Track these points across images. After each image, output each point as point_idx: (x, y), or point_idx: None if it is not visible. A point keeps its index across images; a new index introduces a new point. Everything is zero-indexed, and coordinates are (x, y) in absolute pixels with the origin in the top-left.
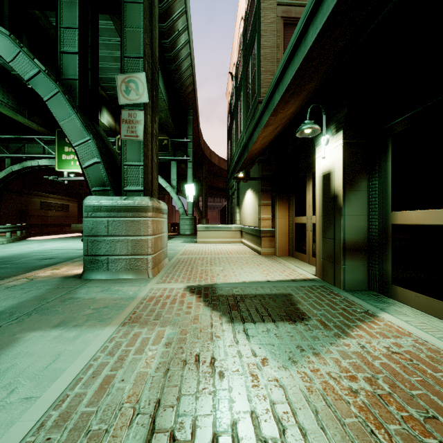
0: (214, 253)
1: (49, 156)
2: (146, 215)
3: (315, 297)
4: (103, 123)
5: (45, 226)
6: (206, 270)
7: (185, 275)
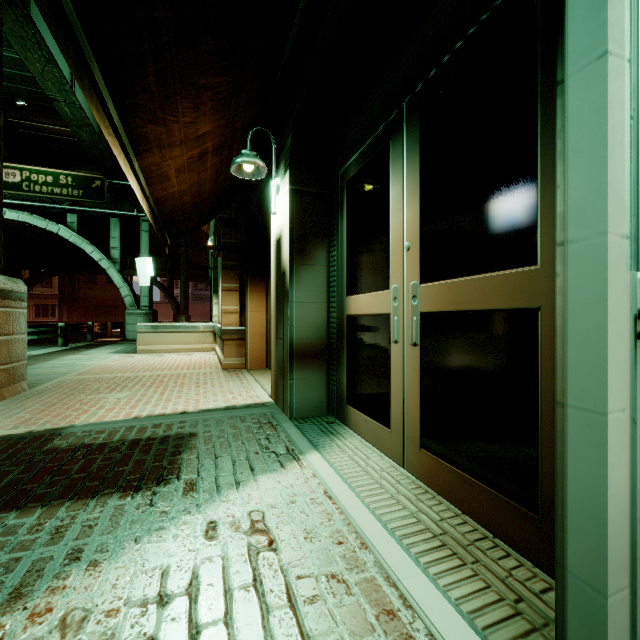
0: (145, 369)
1: None
2: None
3: (231, 436)
4: None
5: None
6: (89, 400)
7: (26, 414)
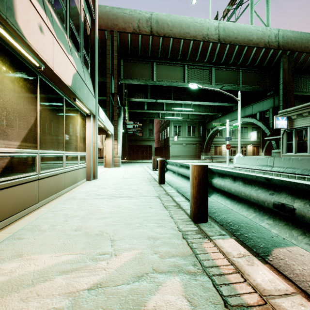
0: None
1: None
2: None
3: None
4: None
5: None
6: None
7: None
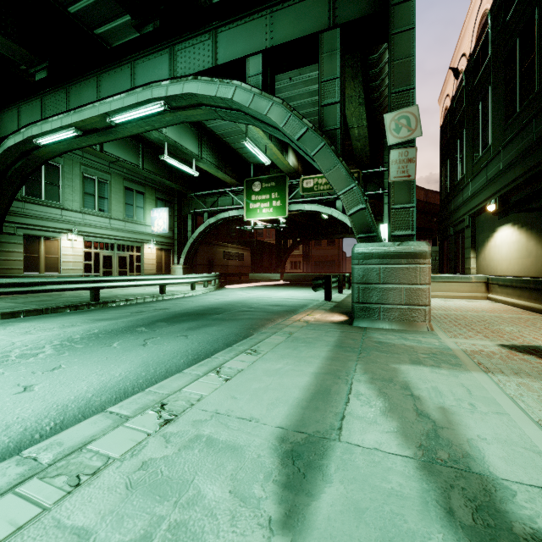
0: (467, 310)
1: (238, 207)
2: (424, 262)
3: None
4: (290, 166)
5: (229, 275)
6: (493, 329)
7: (472, 333)
